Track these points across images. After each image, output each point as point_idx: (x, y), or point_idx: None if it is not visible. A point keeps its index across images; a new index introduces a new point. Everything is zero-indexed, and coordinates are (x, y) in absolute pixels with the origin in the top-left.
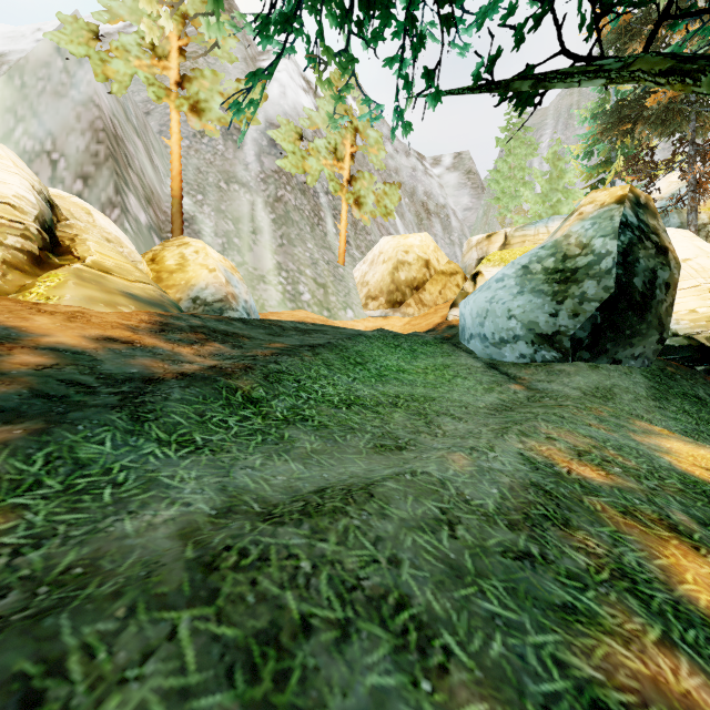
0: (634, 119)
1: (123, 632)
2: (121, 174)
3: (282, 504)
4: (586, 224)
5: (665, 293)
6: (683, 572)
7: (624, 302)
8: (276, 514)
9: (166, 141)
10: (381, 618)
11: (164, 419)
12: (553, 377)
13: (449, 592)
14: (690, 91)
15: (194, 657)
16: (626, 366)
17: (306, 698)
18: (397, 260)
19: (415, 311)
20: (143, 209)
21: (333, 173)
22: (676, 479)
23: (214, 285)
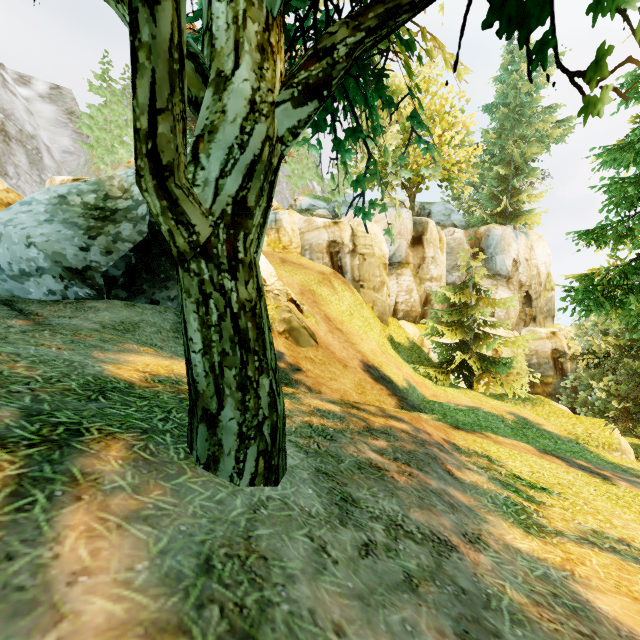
0: None
1: None
2: None
3: None
4: (130, 171)
5: None
6: None
7: (157, 248)
8: None
9: None
10: None
11: None
12: (79, 313)
13: None
14: None
15: None
16: (164, 306)
17: None
18: None
19: None
20: None
21: None
22: (80, 381)
23: None
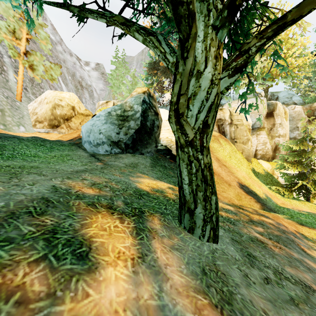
0: (157, 69)
1: None
2: None
3: None
4: (132, 99)
5: (157, 129)
6: (94, 224)
7: (143, 130)
8: None
9: None
10: None
11: None
12: (116, 159)
13: None
14: (130, 34)
15: None
16: (145, 156)
17: None
18: (55, 103)
19: (66, 131)
20: None
21: (12, 45)
22: (132, 190)
23: None
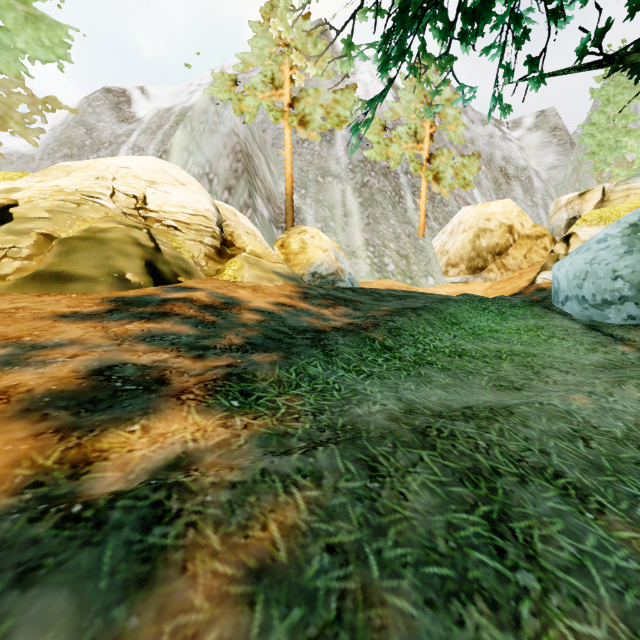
0: None
1: (396, 453)
2: (252, 183)
3: (444, 412)
4: None
5: None
6: None
7: None
8: (445, 416)
9: (282, 152)
10: (545, 478)
11: (341, 356)
12: None
13: (594, 476)
14: None
15: (438, 470)
16: None
17: (511, 501)
18: (478, 228)
19: (497, 275)
20: (265, 206)
21: (413, 155)
22: None
23: (327, 262)
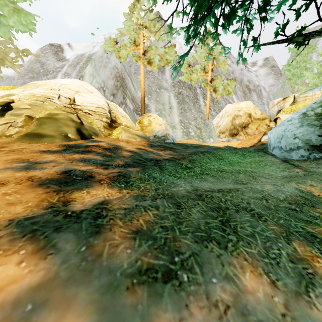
0: None
1: (188, 201)
2: (124, 92)
3: (210, 190)
4: None
5: None
6: None
7: None
8: (210, 191)
9: (139, 77)
10: (246, 211)
11: (167, 170)
12: (319, 166)
13: (266, 211)
14: None
15: (204, 207)
16: None
17: (231, 217)
18: (234, 114)
19: (243, 137)
20: (131, 103)
21: (203, 79)
22: None
23: (161, 130)
